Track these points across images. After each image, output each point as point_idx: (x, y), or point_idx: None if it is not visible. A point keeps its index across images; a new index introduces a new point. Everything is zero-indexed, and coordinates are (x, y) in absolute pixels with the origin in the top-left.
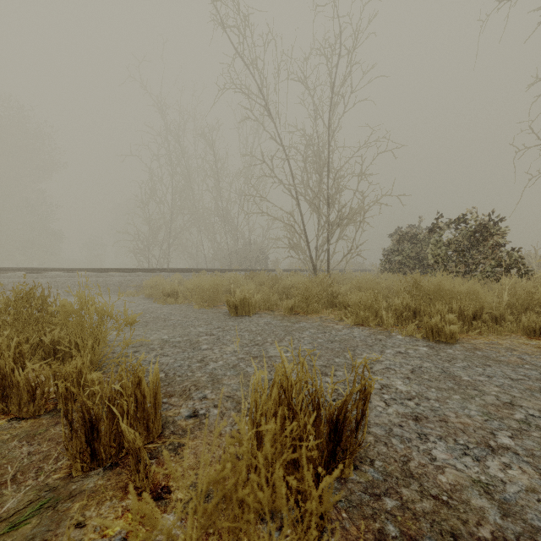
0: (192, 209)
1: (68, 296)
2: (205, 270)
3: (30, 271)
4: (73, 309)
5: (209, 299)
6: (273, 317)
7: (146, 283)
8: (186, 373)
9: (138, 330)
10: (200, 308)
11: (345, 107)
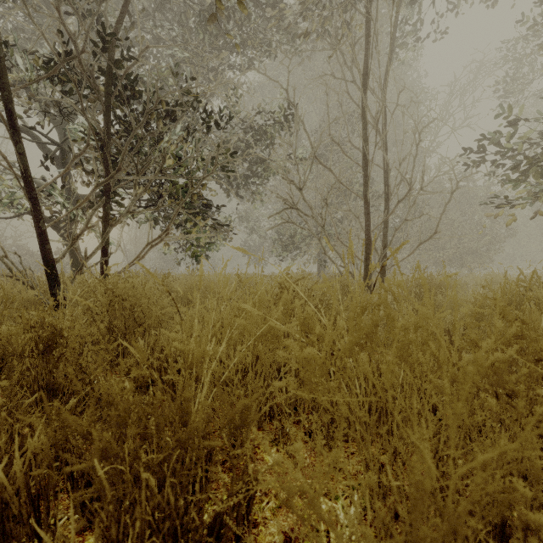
0: None
1: None
2: None
3: None
4: None
5: None
6: None
7: None
8: None
9: None
10: None
11: None
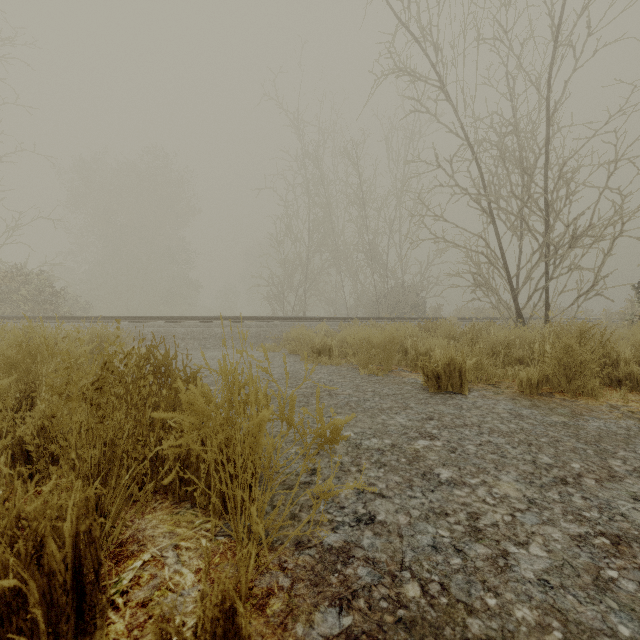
0: (331, 246)
1: (204, 349)
2: (352, 319)
3: (168, 320)
4: (210, 402)
5: (379, 361)
6: (510, 399)
7: (287, 335)
8: (476, 592)
9: (298, 411)
10: (370, 374)
11: (577, 60)
